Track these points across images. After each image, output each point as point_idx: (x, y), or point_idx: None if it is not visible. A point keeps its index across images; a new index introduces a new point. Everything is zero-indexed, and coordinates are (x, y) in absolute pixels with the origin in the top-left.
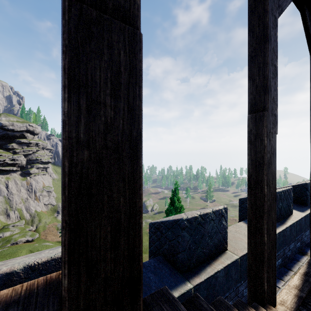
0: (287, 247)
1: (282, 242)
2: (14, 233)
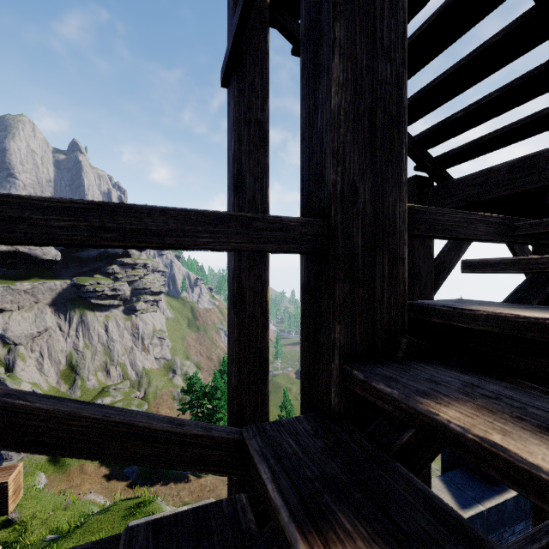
0: (508, 529)
1: (495, 522)
2: (116, 401)
